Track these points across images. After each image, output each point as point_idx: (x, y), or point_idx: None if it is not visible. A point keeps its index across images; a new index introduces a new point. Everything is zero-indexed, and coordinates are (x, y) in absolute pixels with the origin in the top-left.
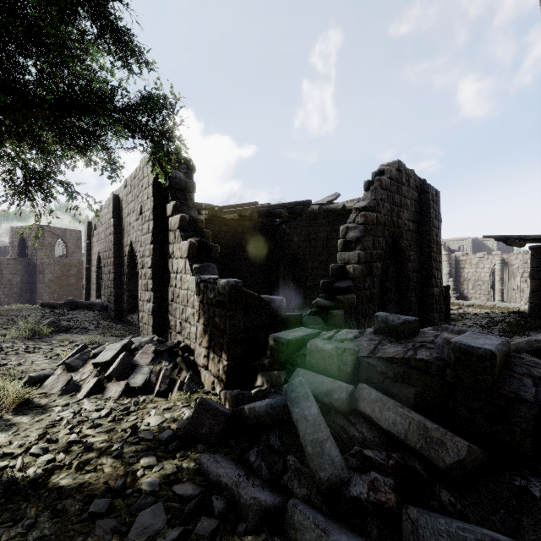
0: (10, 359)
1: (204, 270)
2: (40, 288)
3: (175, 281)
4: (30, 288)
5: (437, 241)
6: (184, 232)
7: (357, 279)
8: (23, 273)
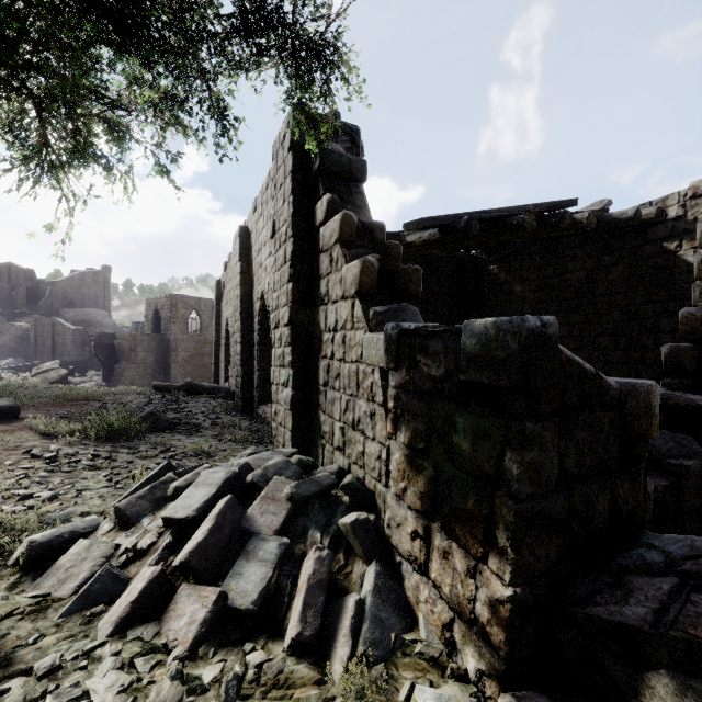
0: (49, 483)
1: (394, 317)
2: (174, 369)
3: (331, 346)
4: (164, 369)
5: None
6: (349, 248)
7: None
8: (156, 351)
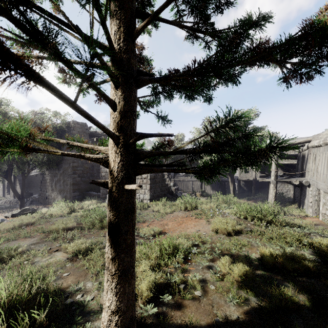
0: None
1: None
2: None
3: (18, 189)
4: None
5: None
6: (19, 182)
7: None
8: None
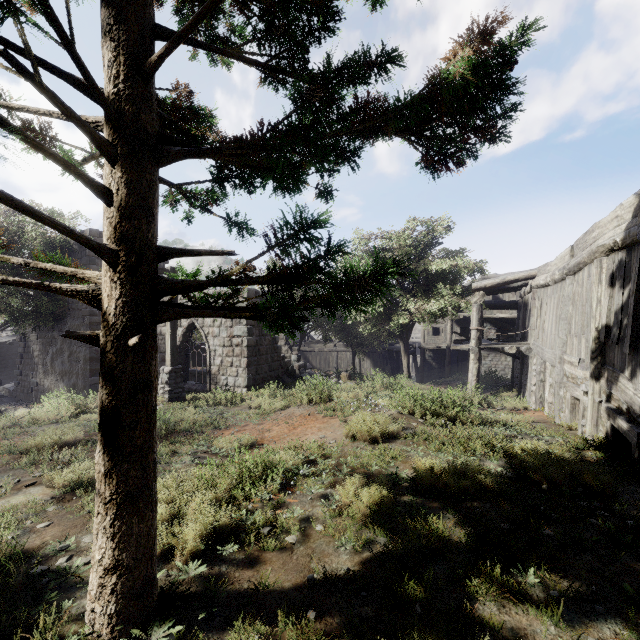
0: None
1: None
2: None
3: None
4: None
5: None
6: None
7: None
8: None
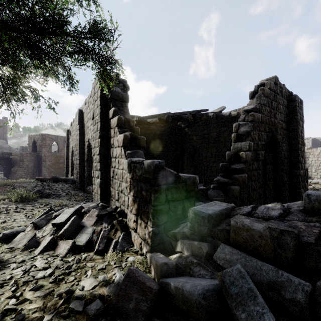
0: (0, 217)
1: (134, 155)
2: (44, 170)
3: (114, 163)
4: (38, 170)
5: (301, 136)
6: (121, 129)
7: (247, 162)
8: (34, 161)
